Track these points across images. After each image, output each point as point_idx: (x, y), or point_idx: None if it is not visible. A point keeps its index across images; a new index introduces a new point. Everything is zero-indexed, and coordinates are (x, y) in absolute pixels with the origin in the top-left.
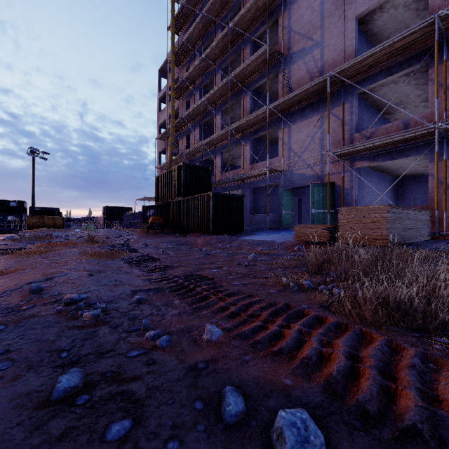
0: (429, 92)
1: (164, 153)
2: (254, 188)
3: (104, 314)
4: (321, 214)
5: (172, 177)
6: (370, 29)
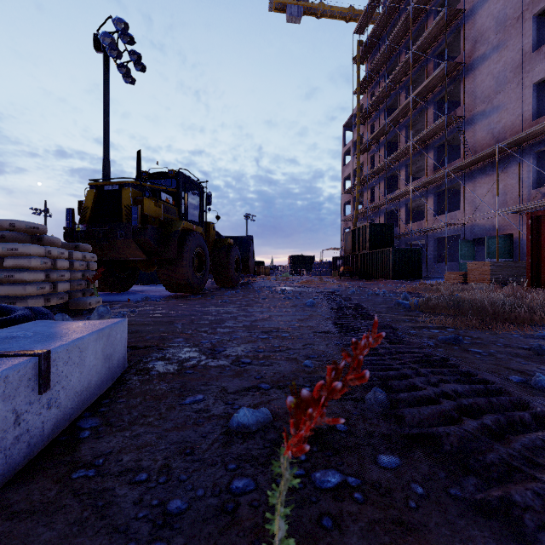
0: None
1: (348, 203)
2: (438, 238)
3: (357, 289)
4: None
5: (359, 233)
6: None
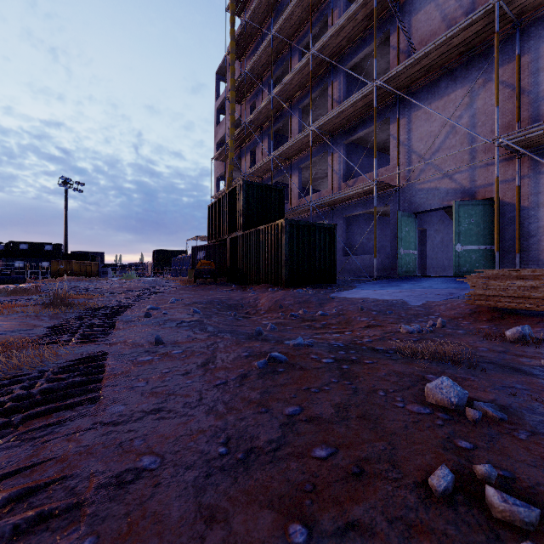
0: None
1: (223, 179)
2: (348, 217)
3: None
4: (473, 253)
5: (228, 203)
6: None
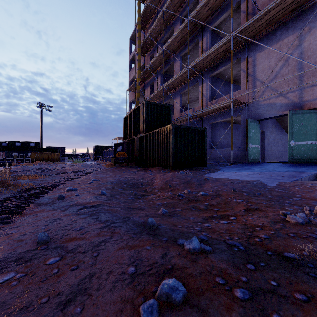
0: None
1: (134, 103)
2: (211, 124)
3: None
4: (302, 146)
5: (135, 115)
6: None
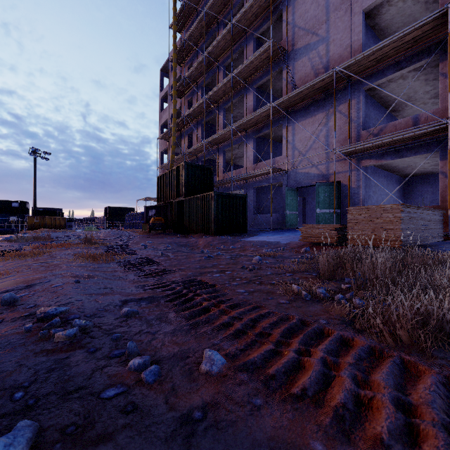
0: (440, 87)
1: (166, 153)
2: (257, 188)
3: (82, 333)
4: (327, 214)
5: (173, 176)
6: (377, 24)
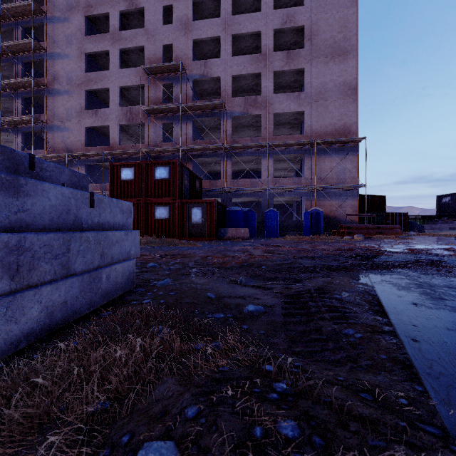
0: None
1: None
2: None
3: None
4: None
5: None
6: (99, 131)
